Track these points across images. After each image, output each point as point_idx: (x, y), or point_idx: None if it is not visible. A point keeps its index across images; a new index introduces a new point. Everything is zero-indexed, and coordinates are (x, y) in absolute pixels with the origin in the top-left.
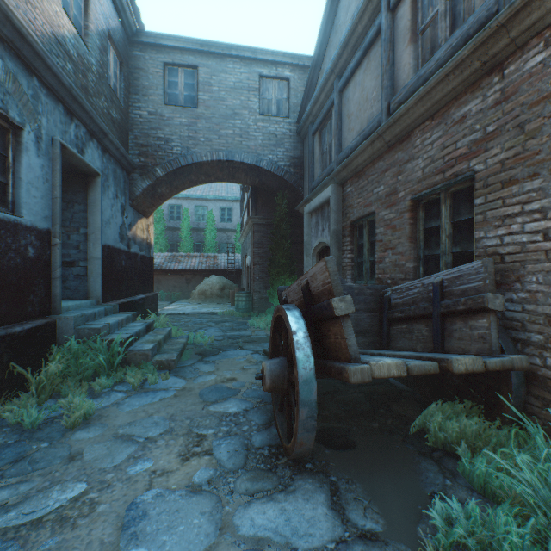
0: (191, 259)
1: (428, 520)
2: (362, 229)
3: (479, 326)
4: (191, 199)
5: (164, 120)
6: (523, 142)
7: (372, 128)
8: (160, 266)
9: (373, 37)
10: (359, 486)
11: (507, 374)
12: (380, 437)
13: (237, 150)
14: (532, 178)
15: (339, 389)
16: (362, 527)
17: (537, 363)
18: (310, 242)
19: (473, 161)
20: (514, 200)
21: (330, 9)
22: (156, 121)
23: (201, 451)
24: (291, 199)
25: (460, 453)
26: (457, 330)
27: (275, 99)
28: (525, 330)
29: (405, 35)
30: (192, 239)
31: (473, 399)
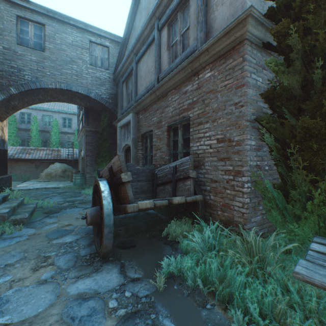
0: (40, 151)
1: (162, 268)
2: (147, 138)
3: (188, 184)
4: (40, 110)
5: (17, 55)
6: (204, 107)
7: (151, 87)
8: (13, 156)
9: (151, 40)
10: (134, 262)
11: (198, 204)
12: (148, 240)
13: (74, 84)
14: (207, 123)
15: (132, 222)
16: (133, 277)
17: (208, 198)
18: (121, 144)
19: (189, 112)
20: (202, 131)
21: (131, 16)
22: (10, 55)
23: (46, 264)
24: (110, 117)
25: (179, 240)
26: (181, 187)
27: (100, 57)
28: (205, 185)
29: (165, 45)
30: (40, 138)
31: (189, 217)
